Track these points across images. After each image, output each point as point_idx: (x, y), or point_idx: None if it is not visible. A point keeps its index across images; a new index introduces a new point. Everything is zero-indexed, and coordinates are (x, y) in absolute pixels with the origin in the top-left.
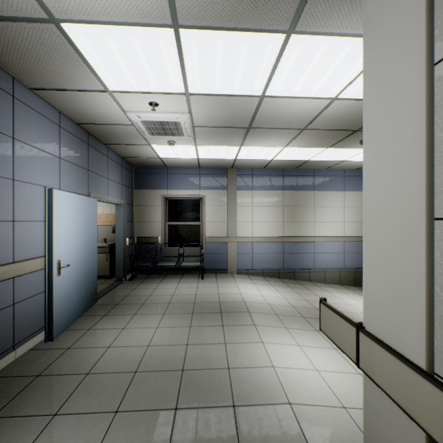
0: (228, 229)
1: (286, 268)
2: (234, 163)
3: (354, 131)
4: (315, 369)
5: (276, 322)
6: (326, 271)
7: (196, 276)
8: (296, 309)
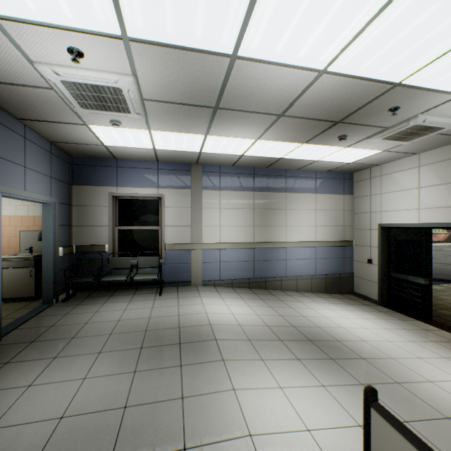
0: (192, 234)
1: (257, 277)
2: (200, 158)
3: (335, 123)
4: (306, 428)
5: (250, 351)
6: (298, 279)
7: (154, 291)
8: (271, 330)
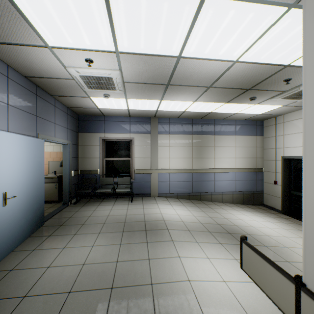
0: (151, 163)
1: (195, 192)
2: (156, 114)
3: (247, 90)
4: (223, 280)
5: (189, 237)
6: (223, 194)
7: (127, 199)
8: (203, 225)
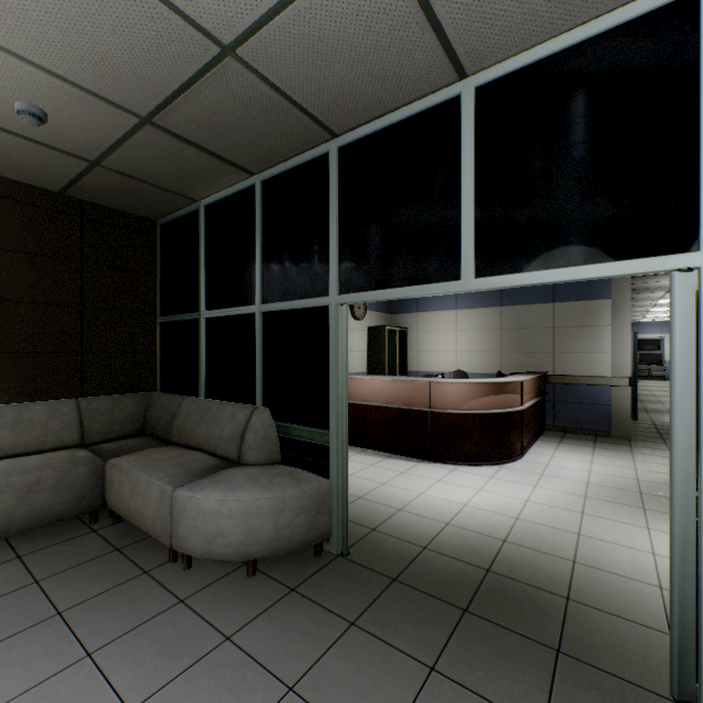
0: None
1: None
2: None
3: None
4: None
5: None
6: None
7: (659, 380)
8: None
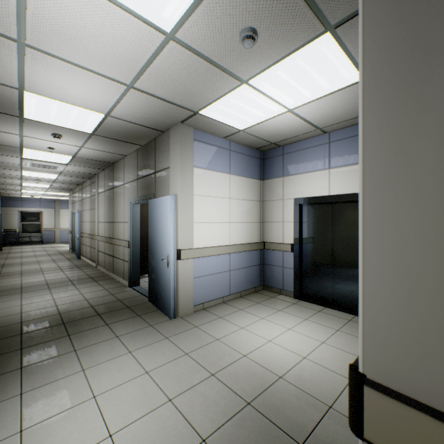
0: (56, 225)
1: None
2: (59, 199)
3: None
4: None
5: None
6: None
7: (40, 244)
8: None
